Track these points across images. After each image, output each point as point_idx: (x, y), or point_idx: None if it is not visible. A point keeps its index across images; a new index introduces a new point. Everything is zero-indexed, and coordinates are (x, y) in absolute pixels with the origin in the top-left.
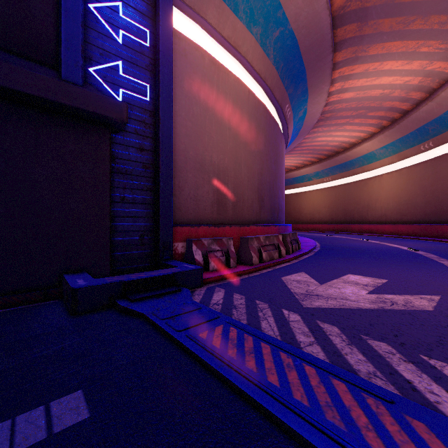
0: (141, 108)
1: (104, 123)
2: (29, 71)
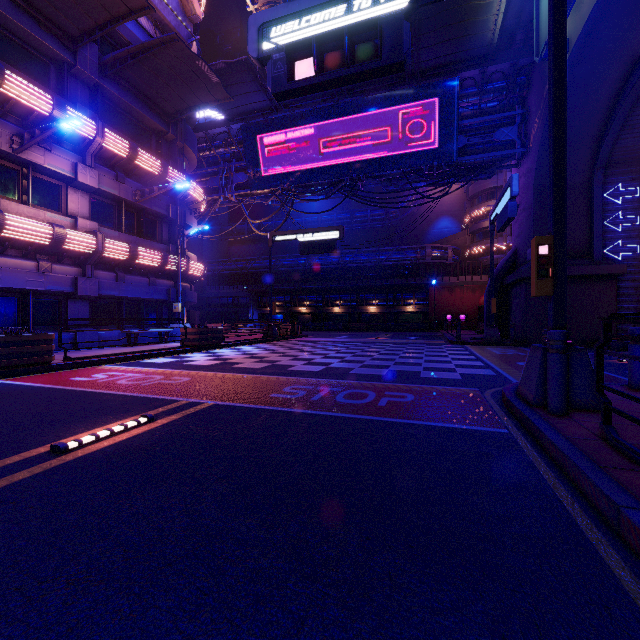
0: (632, 259)
1: (613, 275)
2: (585, 266)
